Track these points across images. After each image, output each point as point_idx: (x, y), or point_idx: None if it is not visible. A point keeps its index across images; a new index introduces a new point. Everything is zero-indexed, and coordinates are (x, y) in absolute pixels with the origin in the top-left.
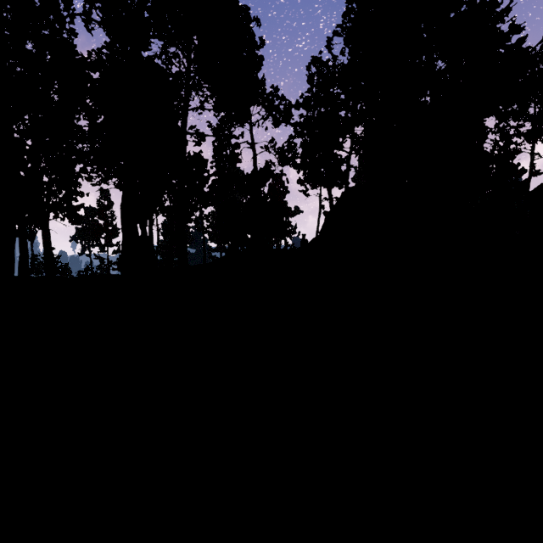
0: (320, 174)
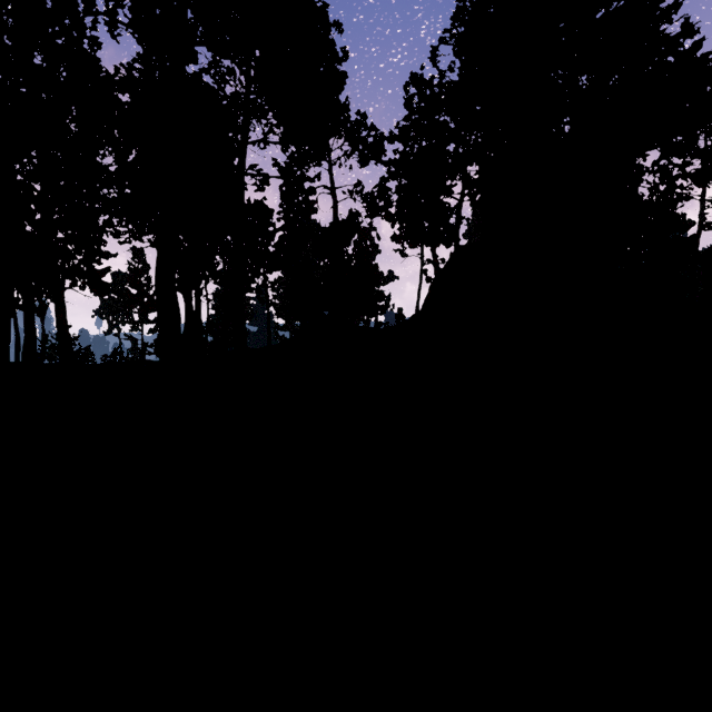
0: (421, 228)
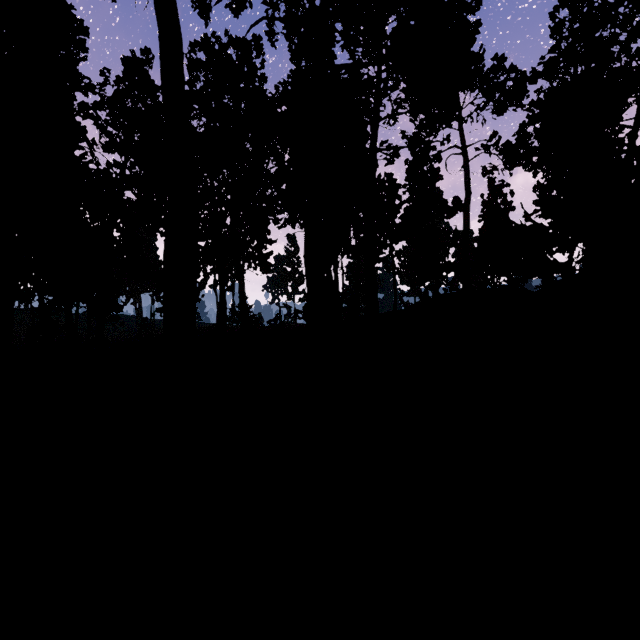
0: None
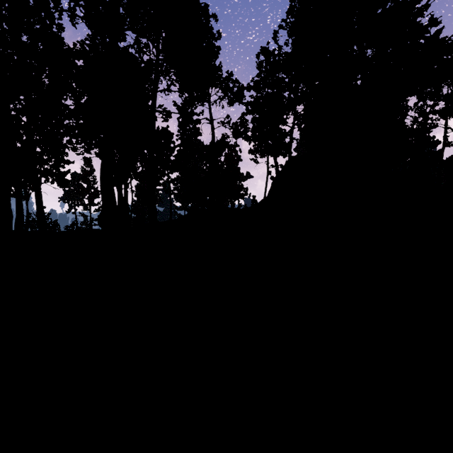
0: (267, 145)
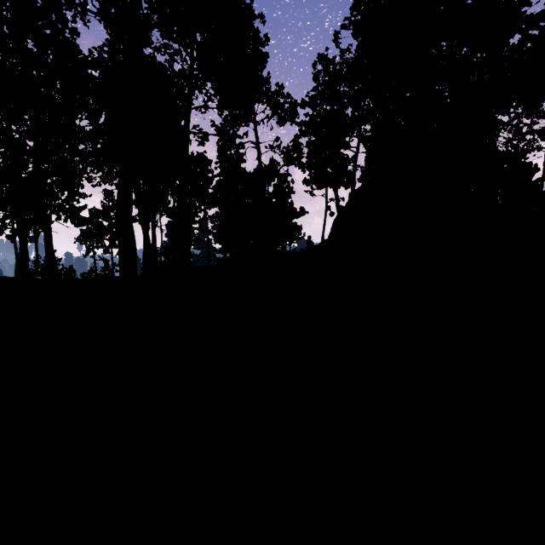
0: (326, 174)
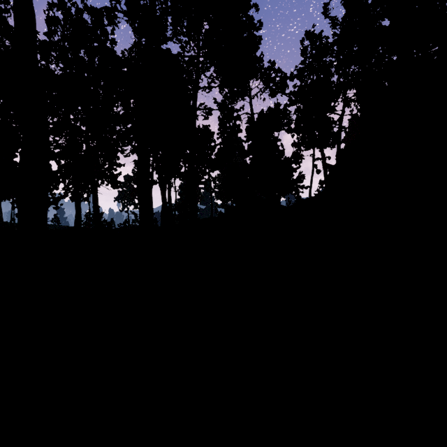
0: (313, 136)
